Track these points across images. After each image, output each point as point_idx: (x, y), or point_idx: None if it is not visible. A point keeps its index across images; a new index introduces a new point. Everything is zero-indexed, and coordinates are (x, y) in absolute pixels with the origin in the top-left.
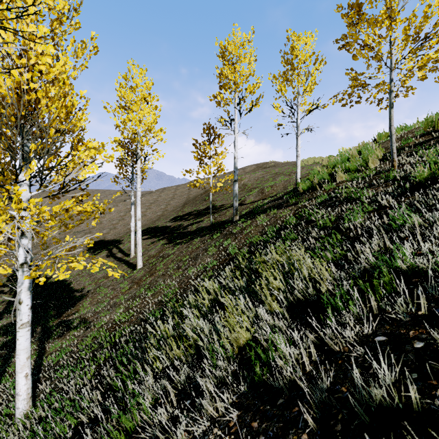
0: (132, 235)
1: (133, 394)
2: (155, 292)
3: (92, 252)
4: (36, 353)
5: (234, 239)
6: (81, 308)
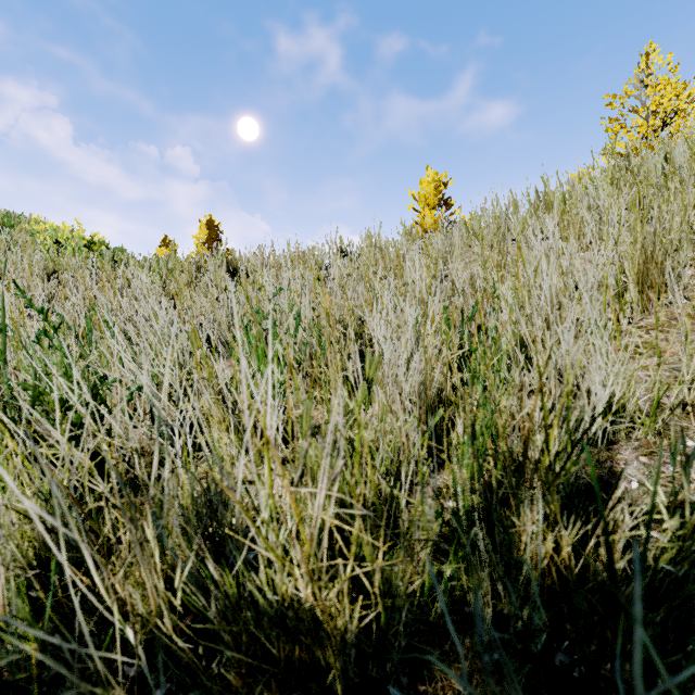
0: None
1: None
2: None
3: None
4: None
5: None
6: None
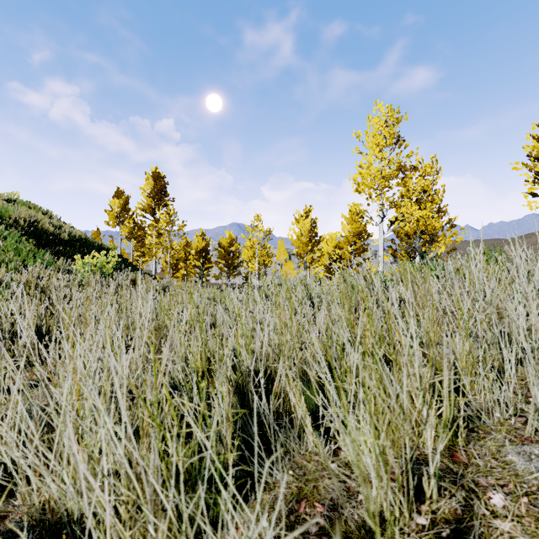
0: None
1: None
2: None
3: None
4: None
5: None
6: None
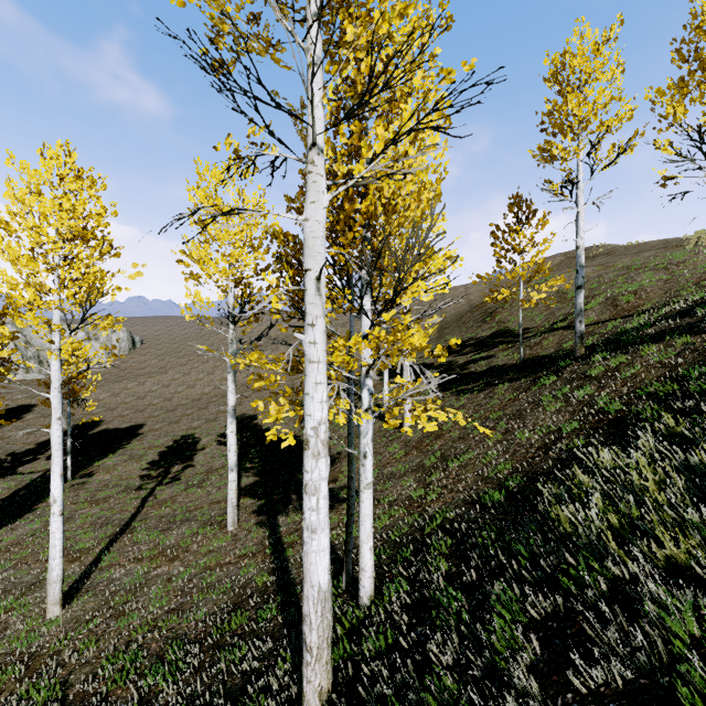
0: (384, 377)
1: (610, 597)
2: (462, 463)
3: None
4: None
5: (599, 387)
6: (340, 475)
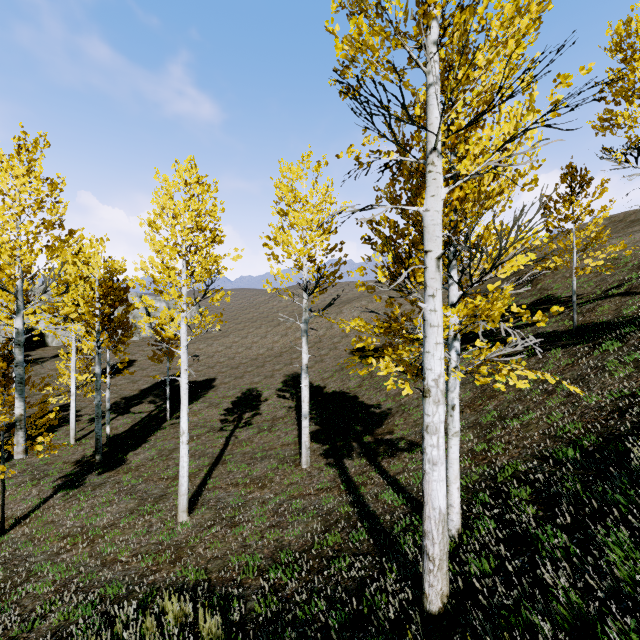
0: None
1: None
2: (523, 422)
3: (361, 360)
4: (376, 469)
5: None
6: (395, 428)
